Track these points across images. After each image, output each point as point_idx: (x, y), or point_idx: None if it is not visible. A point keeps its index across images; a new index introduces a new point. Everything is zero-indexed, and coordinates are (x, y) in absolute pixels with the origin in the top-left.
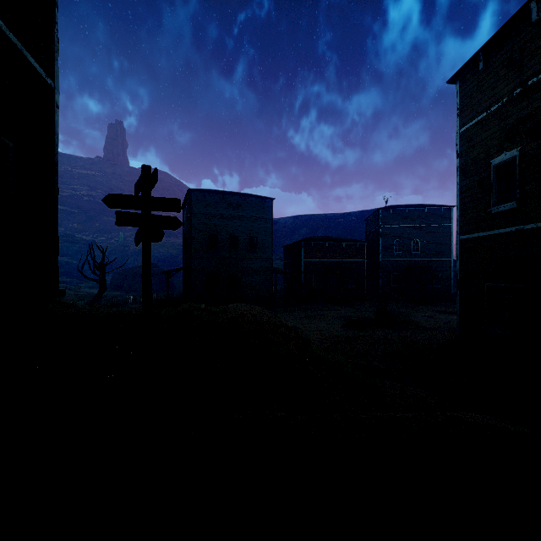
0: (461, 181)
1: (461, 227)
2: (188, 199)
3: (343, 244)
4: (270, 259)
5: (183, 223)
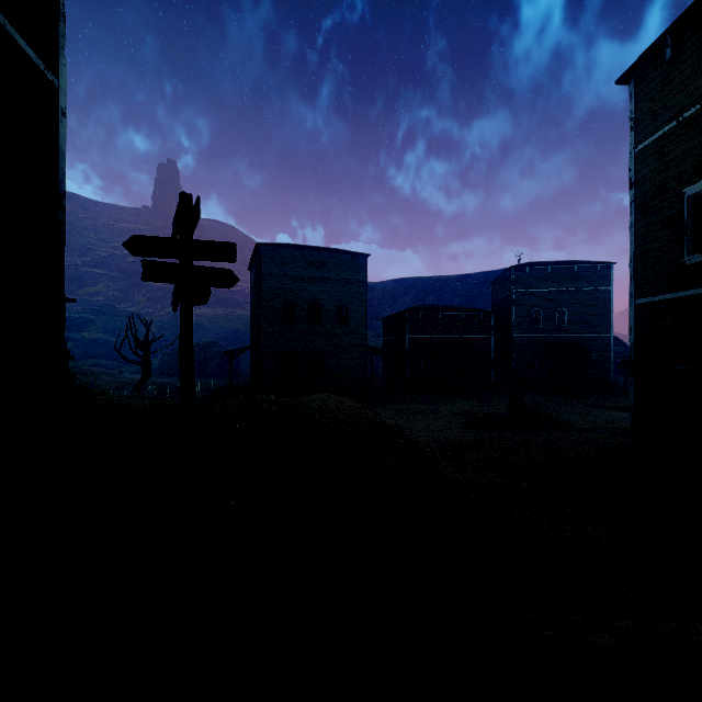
0: (636, 221)
1: (637, 287)
2: (256, 256)
3: (462, 315)
4: (365, 335)
5: (251, 288)
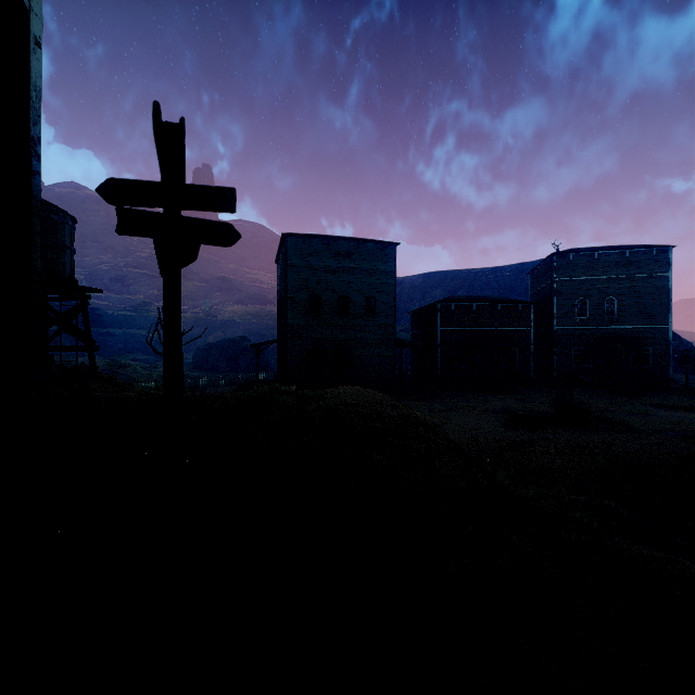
0: None
1: None
2: (282, 248)
3: (498, 306)
4: (394, 327)
5: (278, 282)
